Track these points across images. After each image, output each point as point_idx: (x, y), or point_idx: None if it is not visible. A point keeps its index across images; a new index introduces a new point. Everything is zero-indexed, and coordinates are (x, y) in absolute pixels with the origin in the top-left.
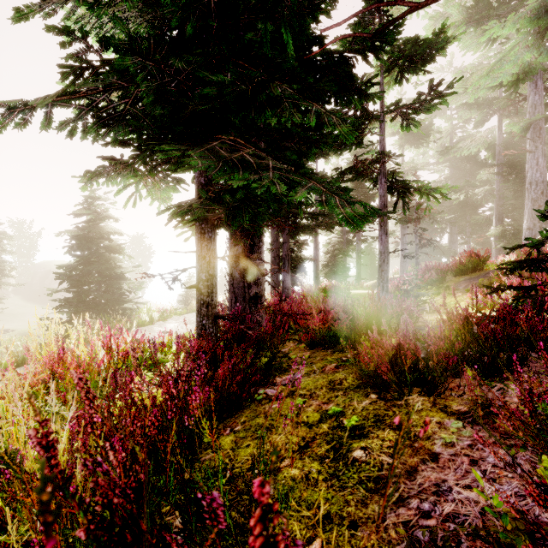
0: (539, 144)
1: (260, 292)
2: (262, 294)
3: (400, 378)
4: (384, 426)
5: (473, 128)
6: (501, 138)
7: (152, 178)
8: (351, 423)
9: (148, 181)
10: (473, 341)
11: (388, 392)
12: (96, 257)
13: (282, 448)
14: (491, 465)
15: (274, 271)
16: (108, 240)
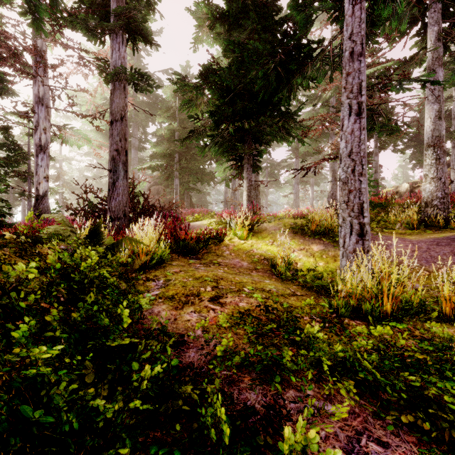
0: None
1: None
2: None
3: None
4: None
5: None
6: None
7: None
8: None
9: None
10: None
11: None
12: None
13: None
14: None
15: None
16: None
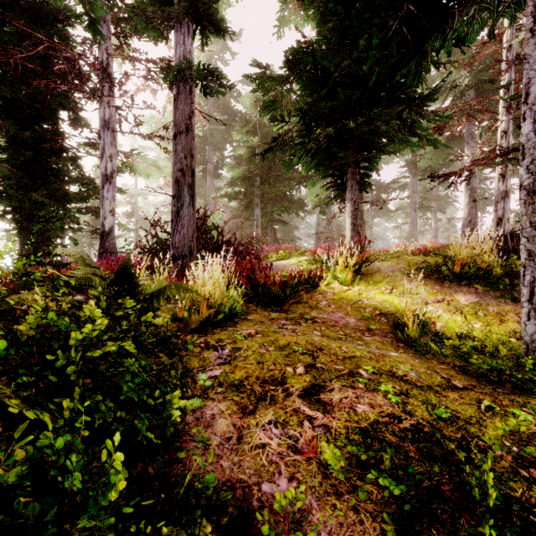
0: None
1: None
2: None
3: None
4: None
5: None
6: None
7: None
8: None
9: None
10: None
11: None
12: None
13: None
14: None
15: None
16: None
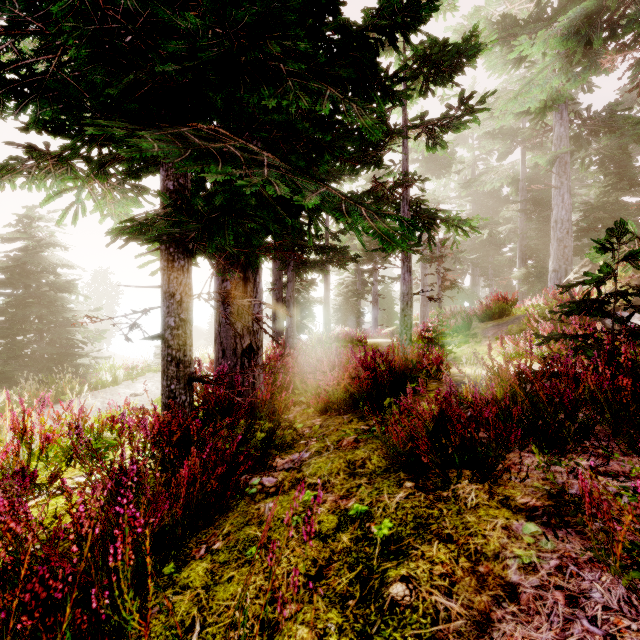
0: (564, 179)
1: (257, 343)
2: (259, 346)
3: (441, 456)
4: (430, 536)
5: (497, 159)
6: (524, 172)
7: (101, 184)
8: (383, 532)
9: (95, 189)
10: (527, 403)
11: (428, 479)
12: (35, 297)
13: (283, 583)
14: (600, 607)
15: (276, 316)
16: (53, 274)
